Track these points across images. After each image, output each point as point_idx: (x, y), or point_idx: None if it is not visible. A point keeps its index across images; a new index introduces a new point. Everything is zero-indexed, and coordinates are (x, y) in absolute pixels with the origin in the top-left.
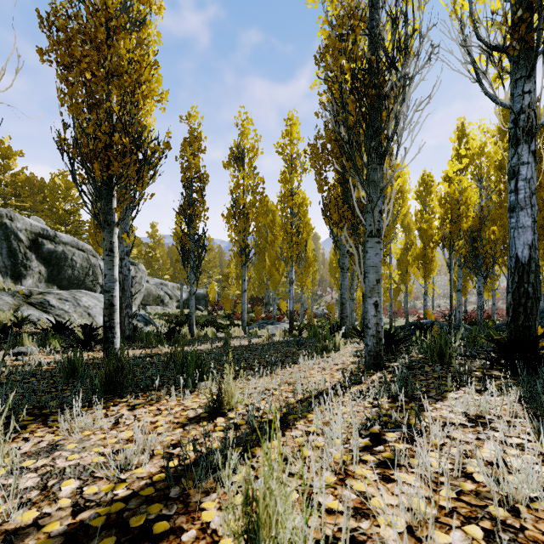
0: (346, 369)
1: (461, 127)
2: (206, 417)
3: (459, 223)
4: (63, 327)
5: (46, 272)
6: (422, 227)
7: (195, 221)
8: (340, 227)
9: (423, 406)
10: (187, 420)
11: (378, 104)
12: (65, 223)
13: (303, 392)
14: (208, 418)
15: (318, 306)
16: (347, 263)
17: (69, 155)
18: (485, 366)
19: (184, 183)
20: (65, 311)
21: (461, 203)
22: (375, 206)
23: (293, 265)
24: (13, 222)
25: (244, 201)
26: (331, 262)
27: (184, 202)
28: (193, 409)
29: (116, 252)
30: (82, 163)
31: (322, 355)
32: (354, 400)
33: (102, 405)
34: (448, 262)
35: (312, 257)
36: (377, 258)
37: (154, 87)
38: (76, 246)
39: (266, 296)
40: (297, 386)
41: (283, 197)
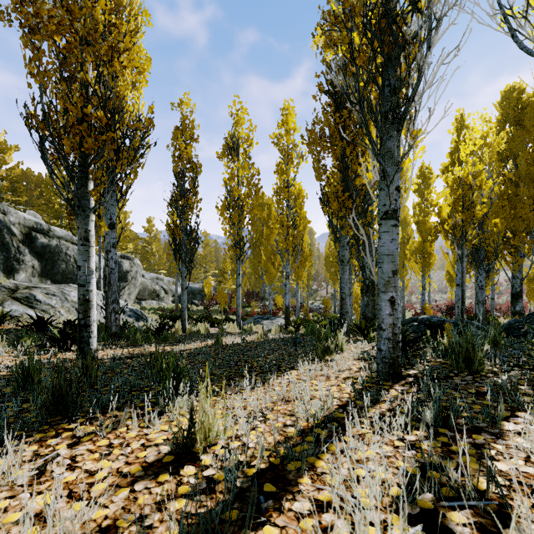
0: (355, 378)
1: (461, 118)
2: (171, 463)
3: (472, 211)
4: (45, 324)
5: (39, 266)
6: (421, 220)
7: (187, 212)
8: (339, 217)
9: (480, 448)
10: (142, 469)
11: (398, 52)
12: (61, 217)
13: (306, 415)
14: (173, 465)
15: (313, 300)
16: (347, 256)
17: (37, 130)
18: (529, 377)
19: (175, 173)
20: (51, 306)
21: (476, 188)
22: (391, 180)
23: (289, 259)
24: (6, 216)
25: (238, 192)
26: (326, 256)
27: (175, 193)
28: (156, 445)
29: (93, 241)
30: (52, 140)
31: (323, 358)
32: (377, 433)
33: (23, 444)
34: (460, 253)
35: (308, 252)
36: (393, 245)
37: (134, 57)
38: (71, 240)
39: (262, 290)
40: (299, 409)
41: (279, 189)
